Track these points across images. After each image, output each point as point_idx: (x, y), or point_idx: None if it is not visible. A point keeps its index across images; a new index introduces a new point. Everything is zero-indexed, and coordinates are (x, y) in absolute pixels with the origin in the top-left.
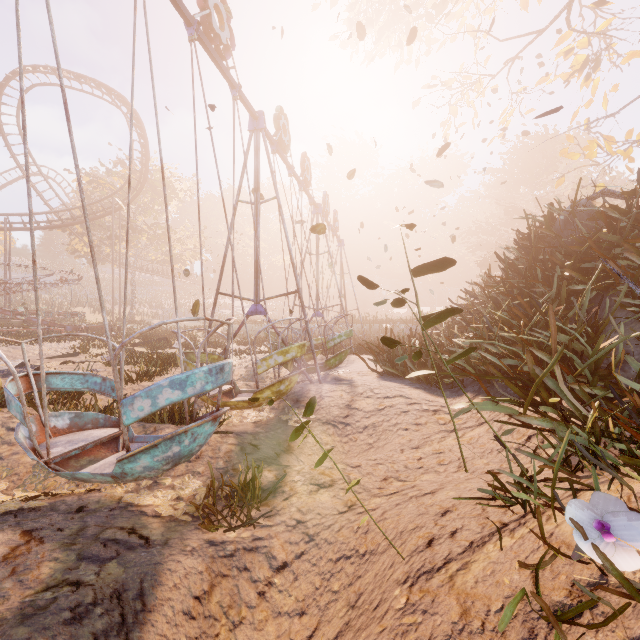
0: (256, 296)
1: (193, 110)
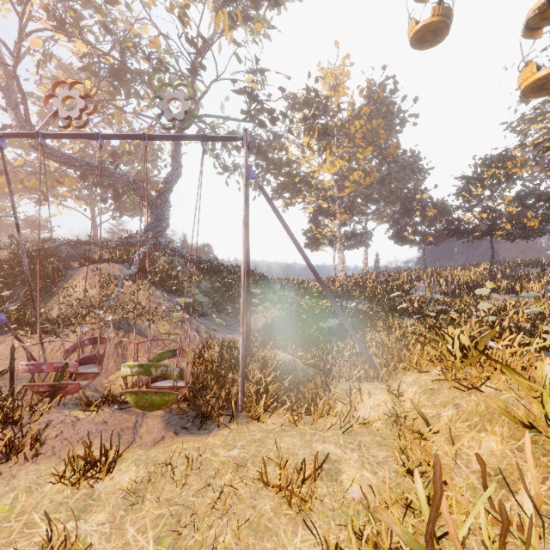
0: None
1: None
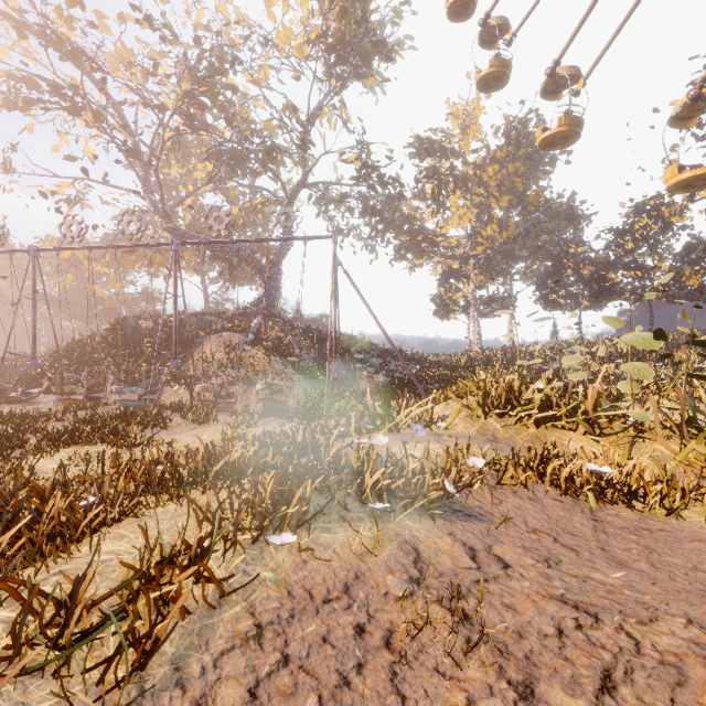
0: (35, 355)
1: (89, 282)
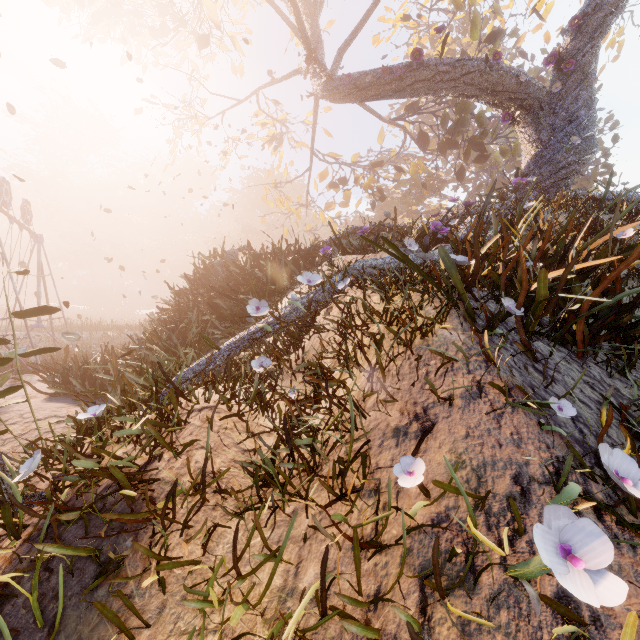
0: None
1: None
